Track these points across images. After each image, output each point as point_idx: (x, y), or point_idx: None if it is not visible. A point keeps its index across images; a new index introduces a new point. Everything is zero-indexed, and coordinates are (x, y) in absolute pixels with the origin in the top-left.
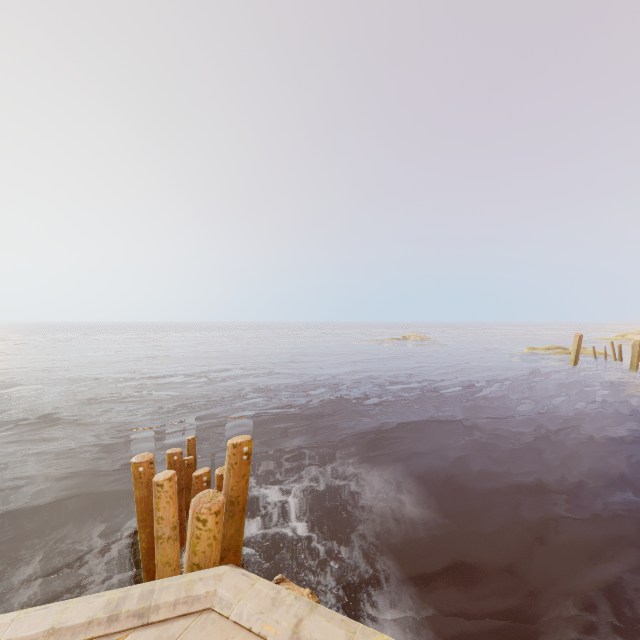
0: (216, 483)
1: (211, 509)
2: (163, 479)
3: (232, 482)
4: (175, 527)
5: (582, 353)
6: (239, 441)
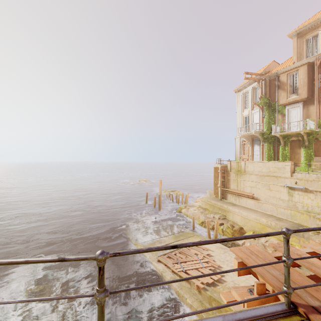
0: None
1: None
2: None
3: None
4: None
5: (175, 194)
6: None
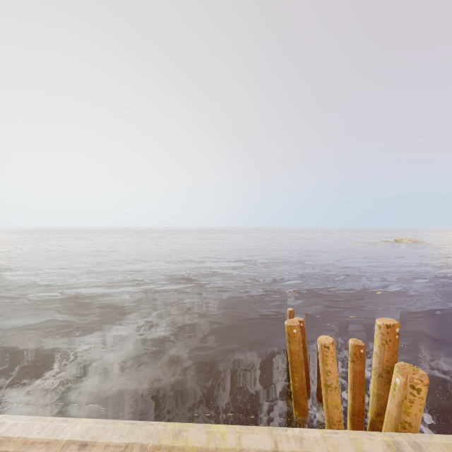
0: (352, 351)
1: (422, 381)
2: (328, 343)
3: (387, 355)
4: (337, 380)
5: None
6: (391, 323)
